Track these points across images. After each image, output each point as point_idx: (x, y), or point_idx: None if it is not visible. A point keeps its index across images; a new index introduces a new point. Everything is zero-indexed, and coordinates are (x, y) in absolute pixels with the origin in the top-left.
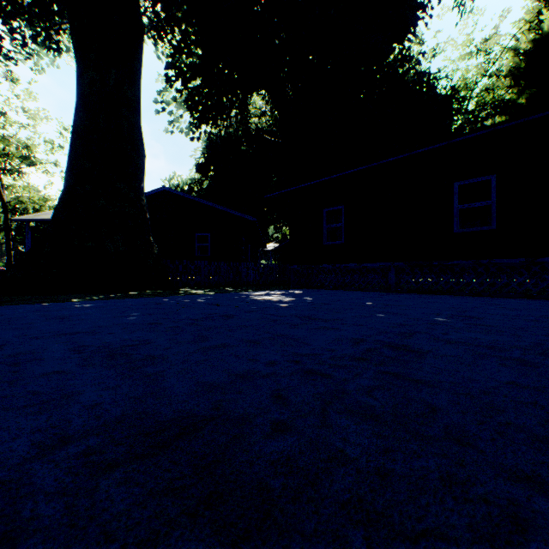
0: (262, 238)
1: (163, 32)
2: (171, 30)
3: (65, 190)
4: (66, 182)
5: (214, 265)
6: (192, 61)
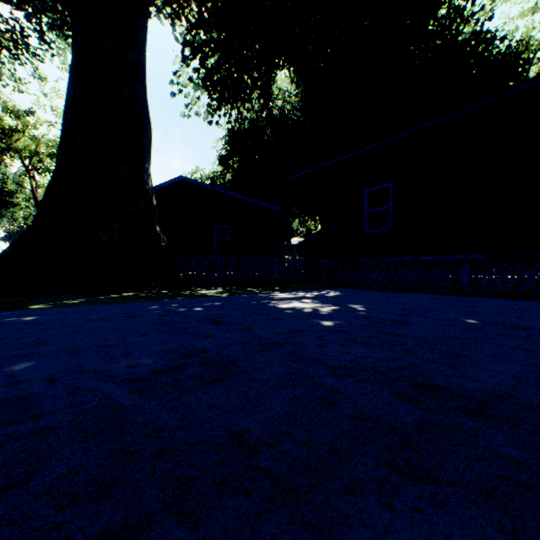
0: (287, 232)
1: (179, 7)
2: (187, 2)
3: (55, 171)
4: (57, 162)
5: (231, 260)
6: (210, 36)
